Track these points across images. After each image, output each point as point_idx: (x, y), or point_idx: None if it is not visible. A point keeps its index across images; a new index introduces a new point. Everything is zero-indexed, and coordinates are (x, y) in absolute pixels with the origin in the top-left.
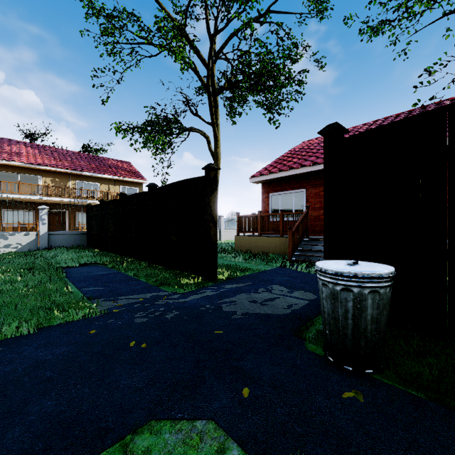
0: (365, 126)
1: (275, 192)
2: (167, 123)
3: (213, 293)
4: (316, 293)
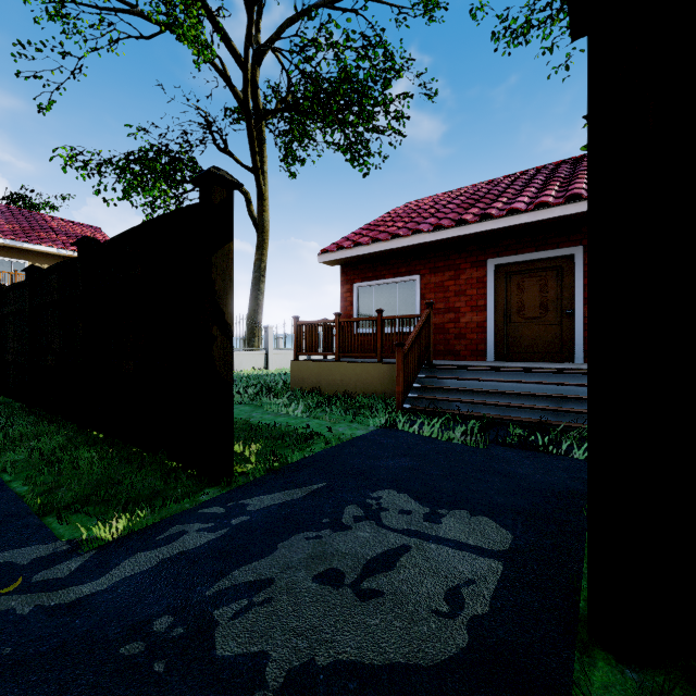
0: (510, 177)
1: (364, 281)
2: (171, 160)
3: (205, 541)
4: (502, 518)
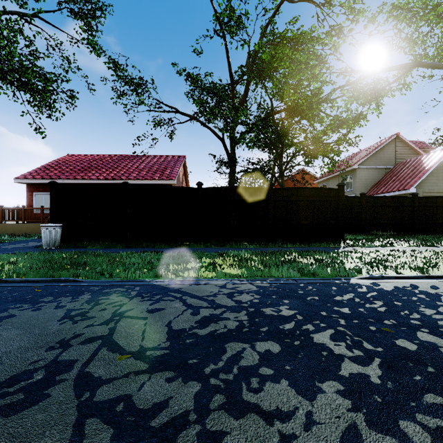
0: (107, 158)
1: (39, 192)
2: None
3: None
4: None
